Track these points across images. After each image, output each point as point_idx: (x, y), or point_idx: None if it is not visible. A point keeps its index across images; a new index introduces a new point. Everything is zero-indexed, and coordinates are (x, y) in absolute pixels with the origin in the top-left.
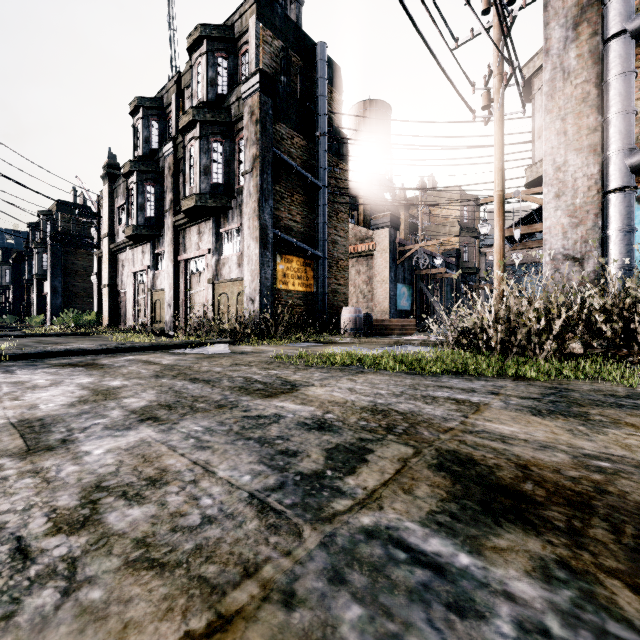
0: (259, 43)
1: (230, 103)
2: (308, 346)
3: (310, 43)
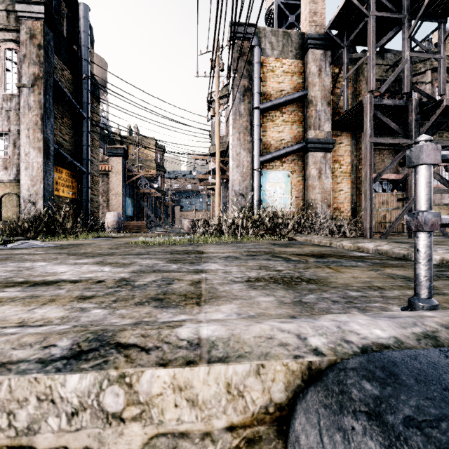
0: None
1: None
2: (107, 239)
3: None
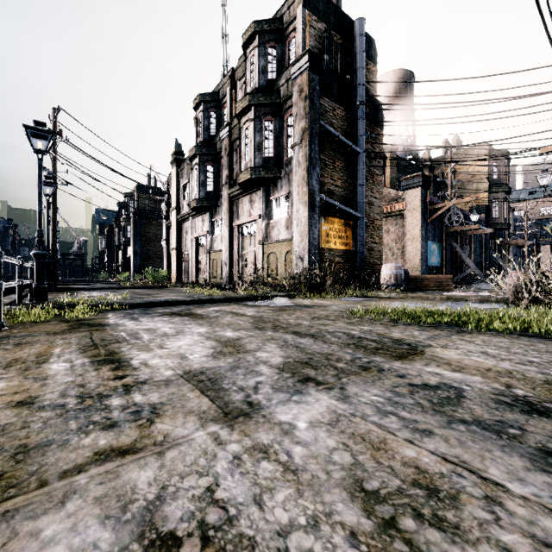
0: (305, 28)
1: (279, 85)
2: (360, 300)
3: (348, 21)
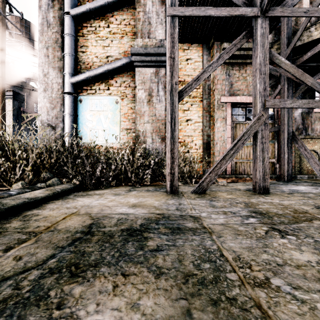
0: None
1: None
2: None
3: None
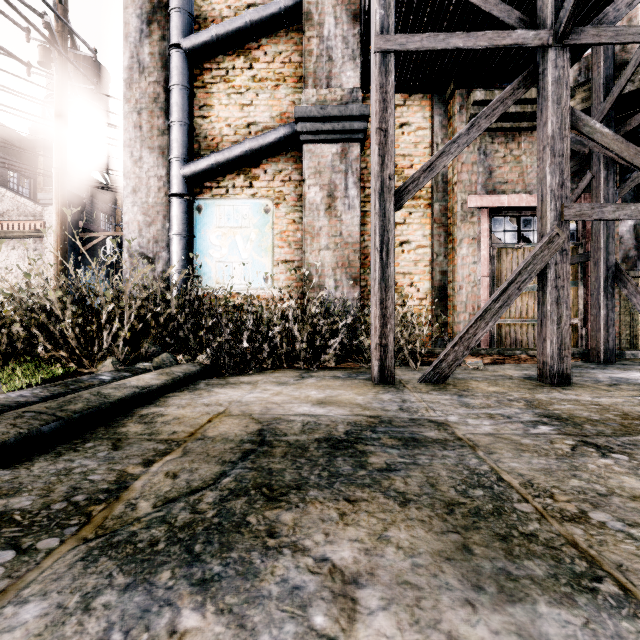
0: None
1: None
2: None
3: None
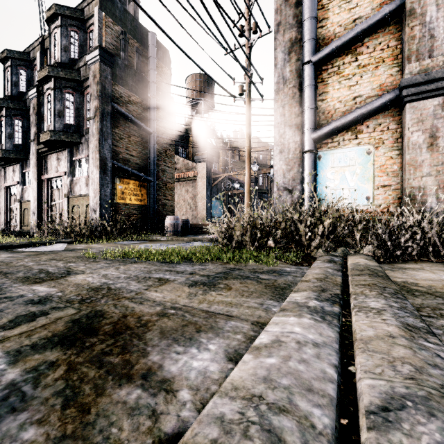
0: (102, 26)
1: (79, 66)
2: (130, 243)
3: (145, 31)
